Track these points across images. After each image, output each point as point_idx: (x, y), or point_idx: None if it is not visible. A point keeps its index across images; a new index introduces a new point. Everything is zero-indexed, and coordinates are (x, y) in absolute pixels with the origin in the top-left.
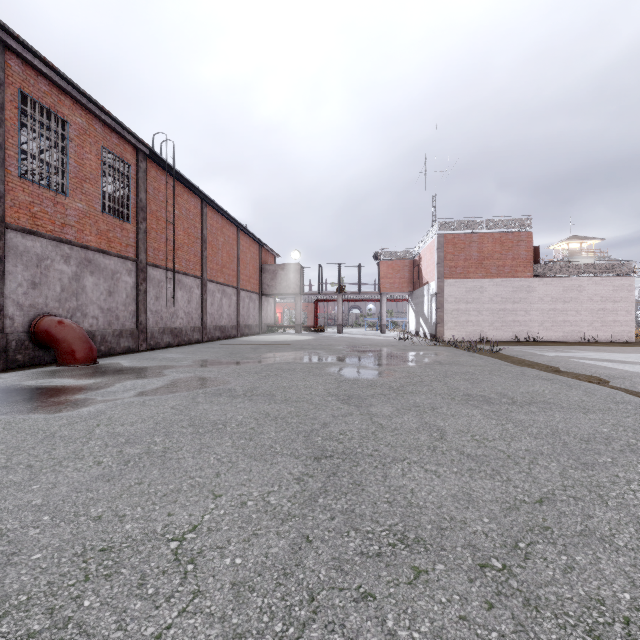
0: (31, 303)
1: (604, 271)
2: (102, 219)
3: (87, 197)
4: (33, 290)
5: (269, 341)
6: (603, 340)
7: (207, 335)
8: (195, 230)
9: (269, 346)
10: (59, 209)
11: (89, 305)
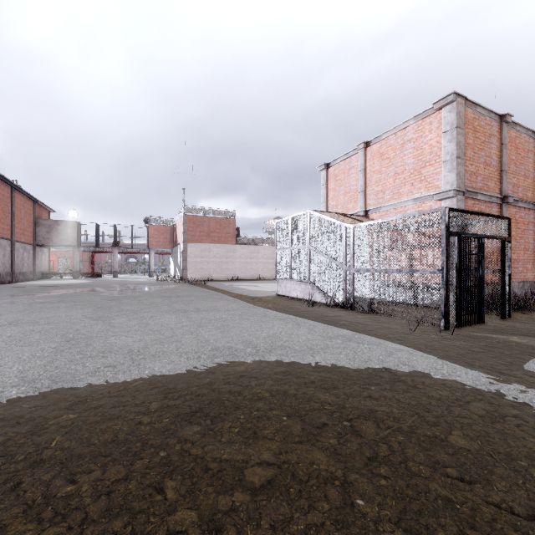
0: None
1: (268, 243)
2: None
3: None
4: None
5: (51, 284)
6: (268, 278)
7: None
8: None
9: (54, 287)
10: None
11: None
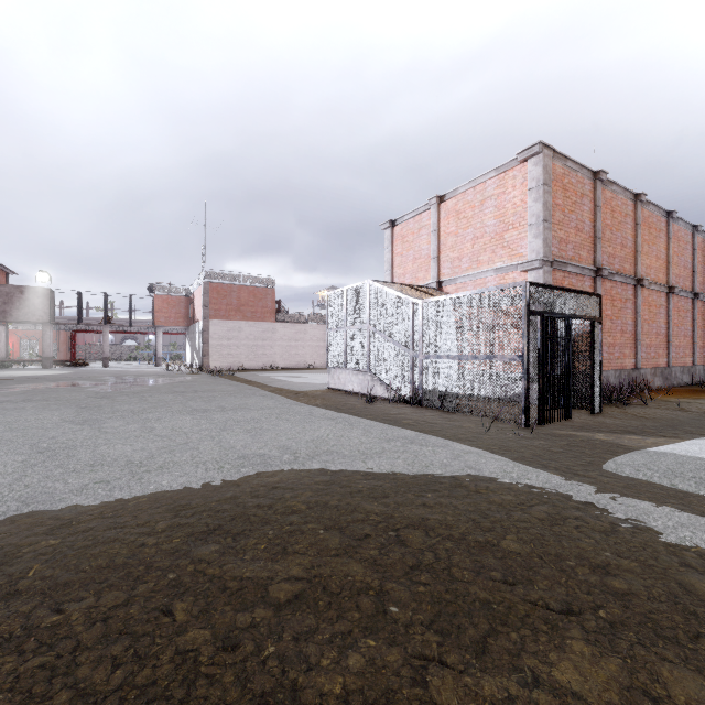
0: None
1: (319, 320)
2: None
3: None
4: None
5: (10, 376)
6: (319, 366)
7: None
8: None
9: (16, 380)
10: None
11: None
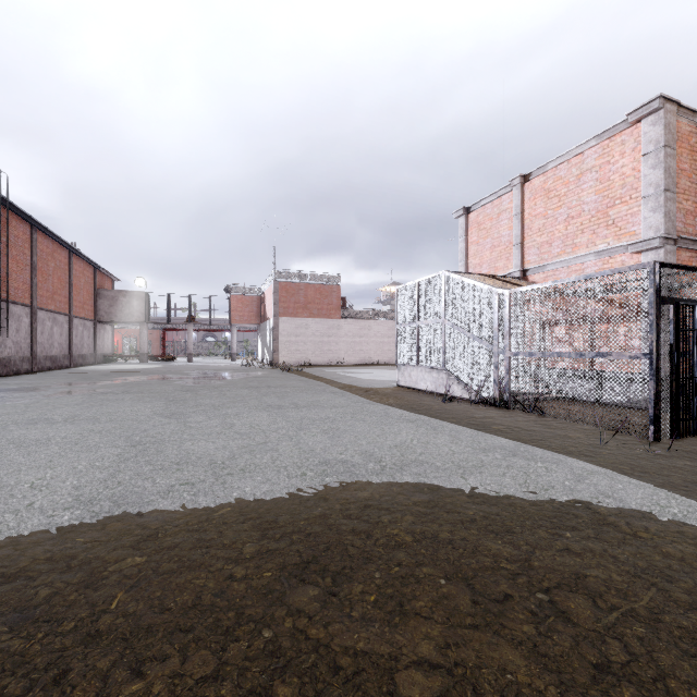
0: None
1: (383, 316)
2: None
3: None
4: None
5: (115, 370)
6: (383, 363)
7: (37, 365)
8: (24, 257)
9: (118, 373)
10: None
11: None
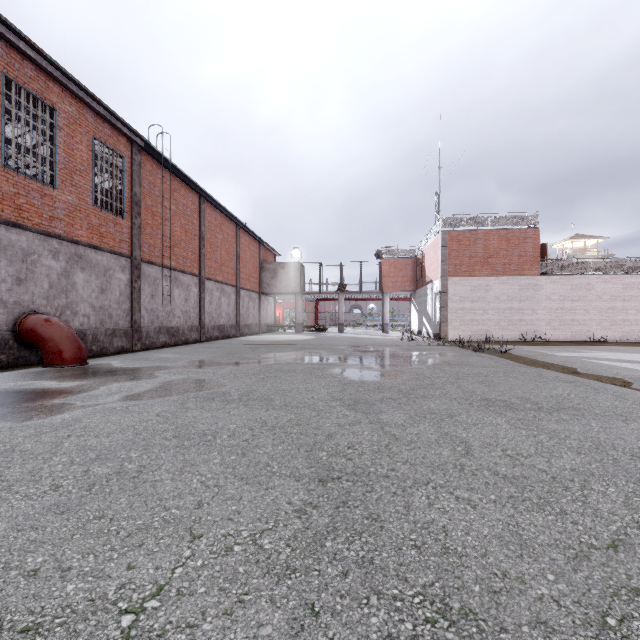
0: (16, 300)
1: (613, 269)
2: (94, 213)
3: (77, 189)
4: (18, 286)
5: (269, 341)
6: (612, 340)
7: (205, 335)
8: (193, 227)
9: (269, 346)
10: (47, 201)
11: (80, 303)
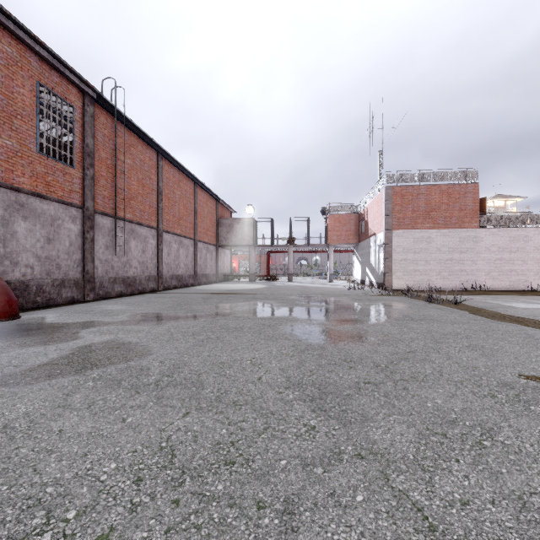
0: None
1: None
2: (39, 160)
3: (18, 135)
4: None
5: (223, 290)
6: None
7: (163, 284)
8: (150, 181)
9: (221, 295)
10: None
11: (21, 253)
